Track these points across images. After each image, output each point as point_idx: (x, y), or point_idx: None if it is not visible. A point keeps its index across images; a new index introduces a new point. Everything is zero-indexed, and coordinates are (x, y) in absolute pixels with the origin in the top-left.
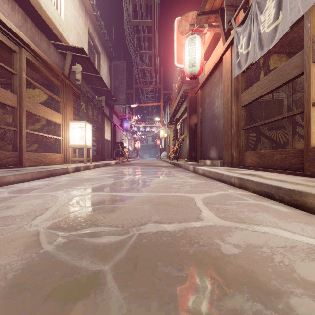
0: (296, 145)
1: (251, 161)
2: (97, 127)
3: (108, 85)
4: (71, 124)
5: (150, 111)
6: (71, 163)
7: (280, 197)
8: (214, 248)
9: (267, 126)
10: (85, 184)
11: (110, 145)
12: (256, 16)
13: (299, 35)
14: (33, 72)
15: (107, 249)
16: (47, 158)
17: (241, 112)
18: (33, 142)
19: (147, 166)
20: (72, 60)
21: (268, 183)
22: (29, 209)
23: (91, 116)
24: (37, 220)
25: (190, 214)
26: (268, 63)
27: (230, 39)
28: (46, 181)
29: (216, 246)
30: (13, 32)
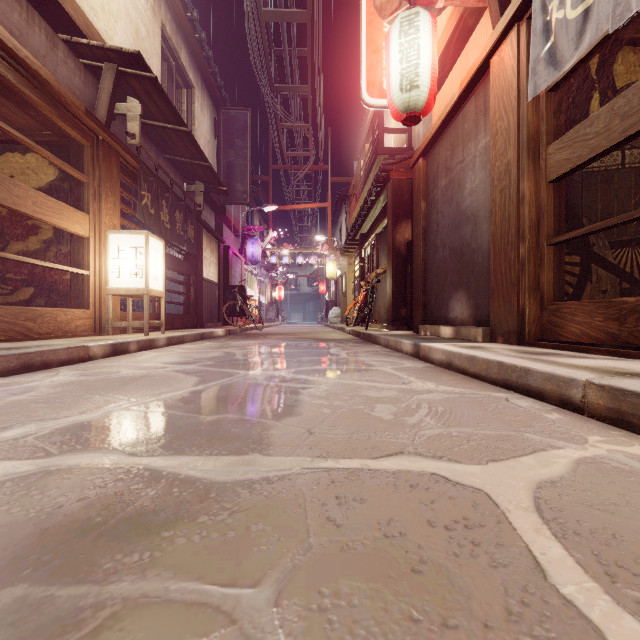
0: None
1: (584, 328)
2: (184, 251)
3: (211, 161)
4: (111, 238)
5: (305, 223)
6: (111, 333)
7: None
8: None
9: (608, 237)
10: (92, 402)
11: (218, 294)
12: None
13: None
14: (16, 108)
15: None
16: (42, 321)
17: (547, 197)
18: (21, 284)
19: (297, 340)
20: (115, 85)
21: None
22: None
23: (168, 225)
24: None
25: None
26: (613, 72)
27: None
28: None
29: None
30: None
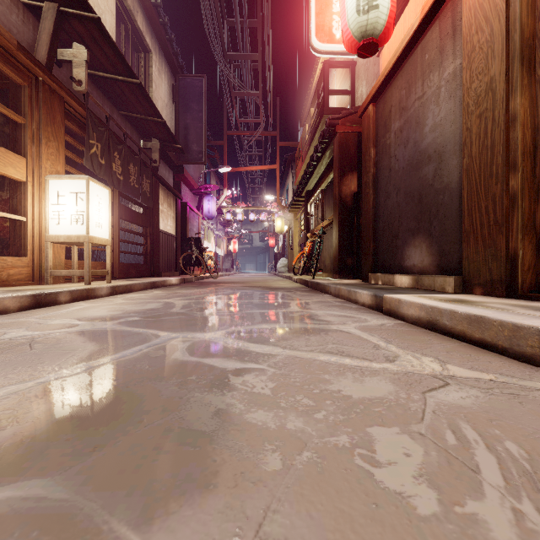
0: None
1: None
2: (140, 203)
3: (169, 123)
4: (50, 183)
5: (256, 185)
6: (51, 282)
7: None
8: None
9: None
10: None
11: (175, 245)
12: None
13: None
14: None
15: None
16: None
17: None
18: None
19: (246, 288)
20: (56, 26)
21: None
22: None
23: (121, 177)
24: None
25: None
26: None
27: None
28: None
29: None
30: None
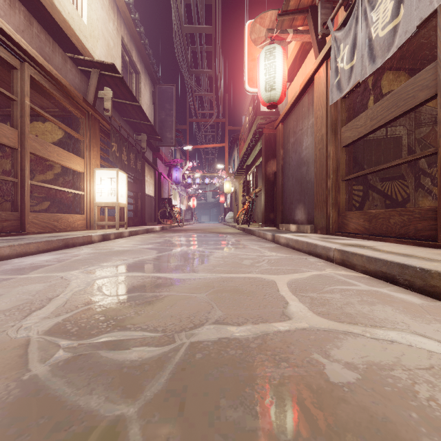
0: (420, 203)
1: (356, 225)
2: (134, 177)
3: (150, 119)
4: (96, 172)
5: (210, 155)
6: (96, 229)
7: (406, 280)
8: (314, 371)
9: (378, 176)
10: (114, 259)
11: (154, 204)
12: (365, 14)
13: (425, 44)
14: (43, 98)
15: (136, 372)
16: (61, 222)
17: (341, 155)
18: (42, 199)
19: (206, 233)
20: (98, 82)
21: (387, 259)
22: (23, 300)
23: (126, 162)
24: (31, 319)
25: (270, 308)
26: (381, 85)
27: (325, 49)
28: (57, 255)
29: (317, 367)
30: (10, 39)
